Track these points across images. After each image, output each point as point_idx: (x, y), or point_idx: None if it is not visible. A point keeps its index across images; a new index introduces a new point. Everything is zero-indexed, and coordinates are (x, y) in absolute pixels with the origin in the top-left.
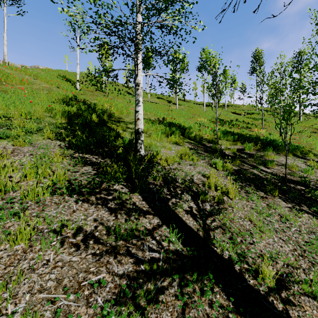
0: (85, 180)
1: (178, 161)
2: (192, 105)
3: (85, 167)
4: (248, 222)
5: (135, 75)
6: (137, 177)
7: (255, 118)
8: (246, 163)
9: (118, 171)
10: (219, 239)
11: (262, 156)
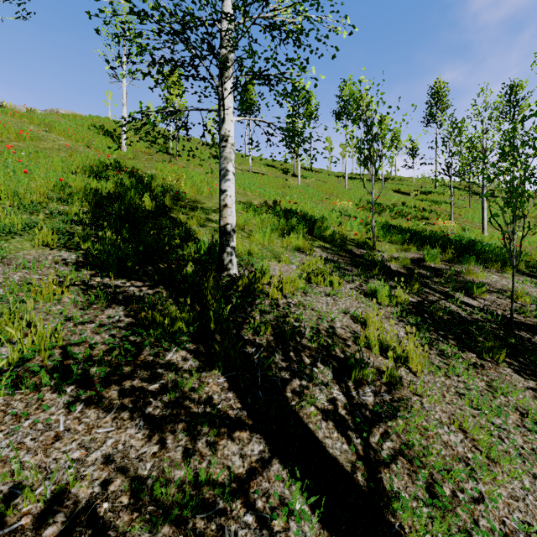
0: (103, 343)
1: (304, 288)
2: (325, 178)
3: (110, 310)
4: (459, 436)
5: (220, 120)
6: (221, 327)
7: (435, 200)
8: (431, 288)
9: (179, 319)
10: (403, 492)
11: (458, 273)
